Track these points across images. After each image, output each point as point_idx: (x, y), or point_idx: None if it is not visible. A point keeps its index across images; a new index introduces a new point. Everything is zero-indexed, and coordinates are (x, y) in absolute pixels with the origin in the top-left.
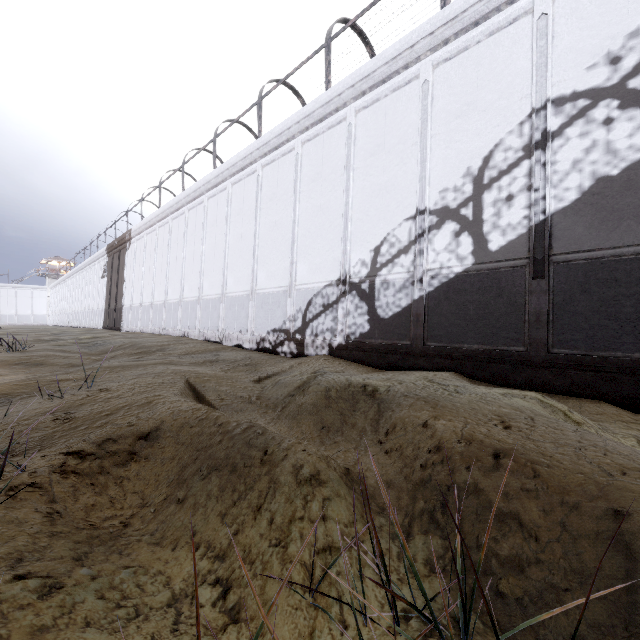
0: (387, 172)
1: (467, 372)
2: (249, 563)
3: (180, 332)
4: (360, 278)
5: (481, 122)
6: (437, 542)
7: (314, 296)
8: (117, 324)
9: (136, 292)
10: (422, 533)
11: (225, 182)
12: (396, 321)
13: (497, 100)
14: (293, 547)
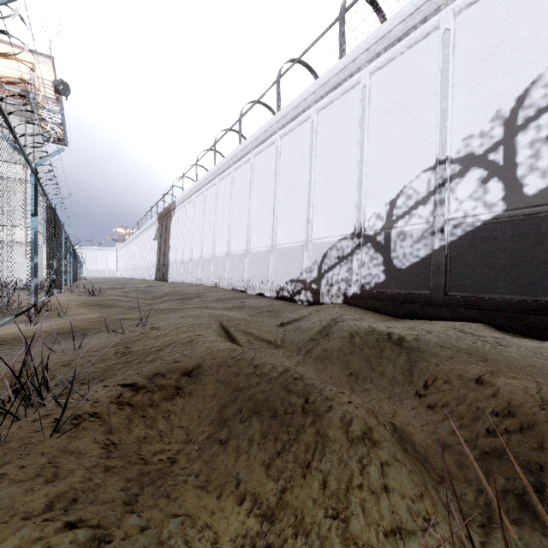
0: (403, 127)
1: (498, 323)
2: (303, 534)
3: (212, 282)
4: (375, 231)
5: (513, 61)
6: (541, 541)
7: (329, 249)
8: (165, 276)
9: (179, 250)
10: (511, 522)
11: (249, 154)
12: (414, 271)
13: (534, 34)
14: (355, 524)
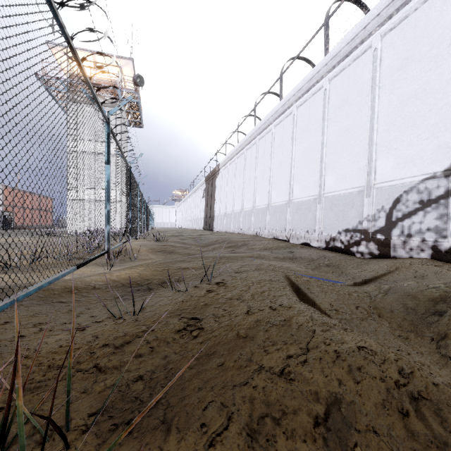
0: None
1: None
2: None
3: (253, 232)
4: None
5: None
6: None
7: (404, 192)
8: (211, 227)
9: (222, 205)
10: None
11: (290, 108)
12: None
13: None
14: None
